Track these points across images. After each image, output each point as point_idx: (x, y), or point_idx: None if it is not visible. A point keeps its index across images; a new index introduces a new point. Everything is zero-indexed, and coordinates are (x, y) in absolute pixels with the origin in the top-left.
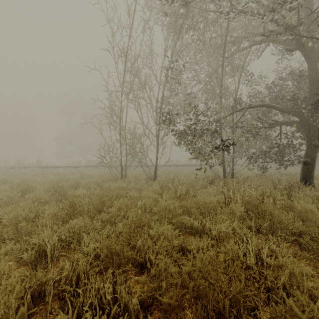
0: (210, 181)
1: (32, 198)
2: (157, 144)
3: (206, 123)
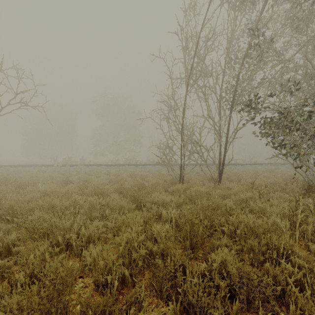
0: (306, 187)
1: (118, 206)
2: (226, 140)
3: (314, 111)
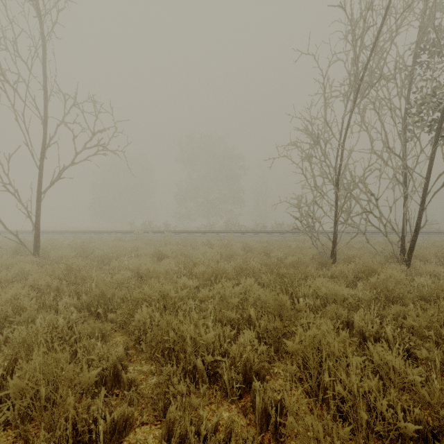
0: None
1: (271, 302)
2: (425, 189)
3: None
